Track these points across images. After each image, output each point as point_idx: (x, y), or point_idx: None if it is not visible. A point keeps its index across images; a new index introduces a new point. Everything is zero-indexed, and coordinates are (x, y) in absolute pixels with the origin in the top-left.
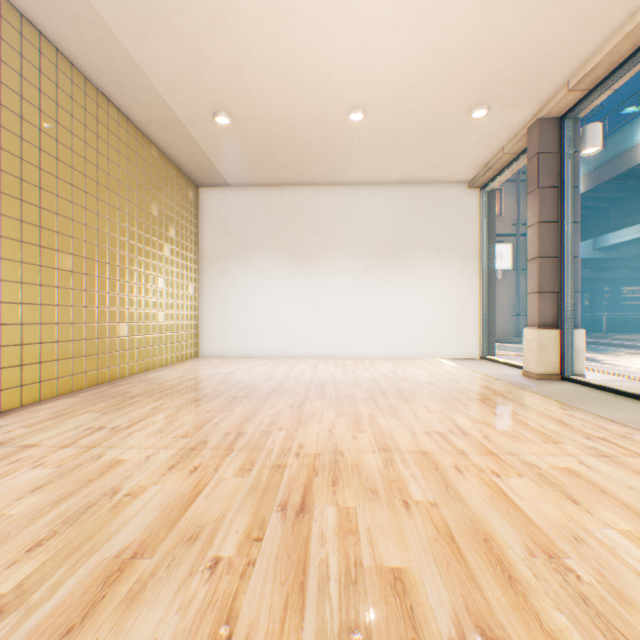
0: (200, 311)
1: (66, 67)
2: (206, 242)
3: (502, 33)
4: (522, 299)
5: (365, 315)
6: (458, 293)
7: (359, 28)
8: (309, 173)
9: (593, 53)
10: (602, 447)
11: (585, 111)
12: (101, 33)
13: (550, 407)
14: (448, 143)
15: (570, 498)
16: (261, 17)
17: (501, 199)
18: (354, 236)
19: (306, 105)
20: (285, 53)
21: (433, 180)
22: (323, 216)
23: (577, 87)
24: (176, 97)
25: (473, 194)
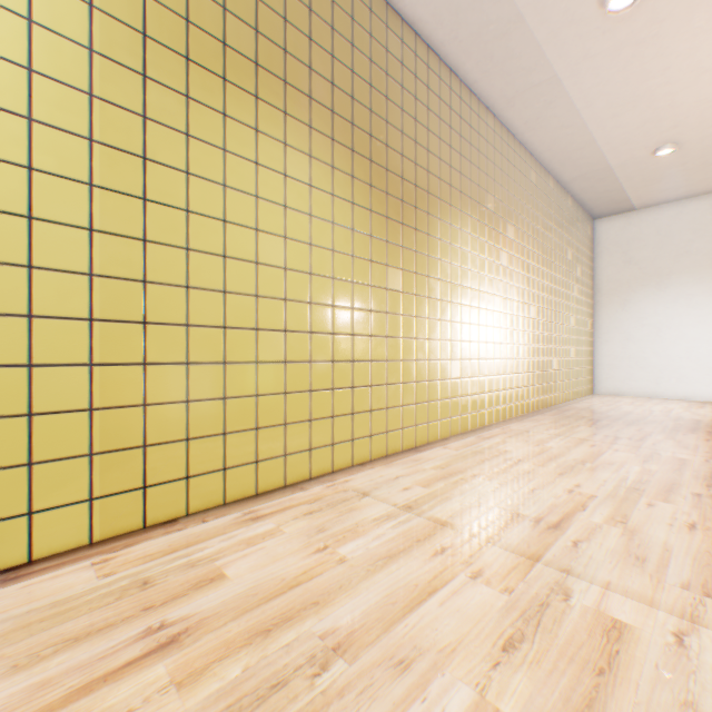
0: (593, 347)
1: (532, 165)
2: (601, 275)
3: None
4: None
5: None
6: None
7: None
8: None
9: None
10: None
11: None
12: (573, 130)
13: None
14: None
15: None
16: None
17: None
18: None
19: None
20: None
21: None
22: None
23: None
24: (616, 150)
25: None
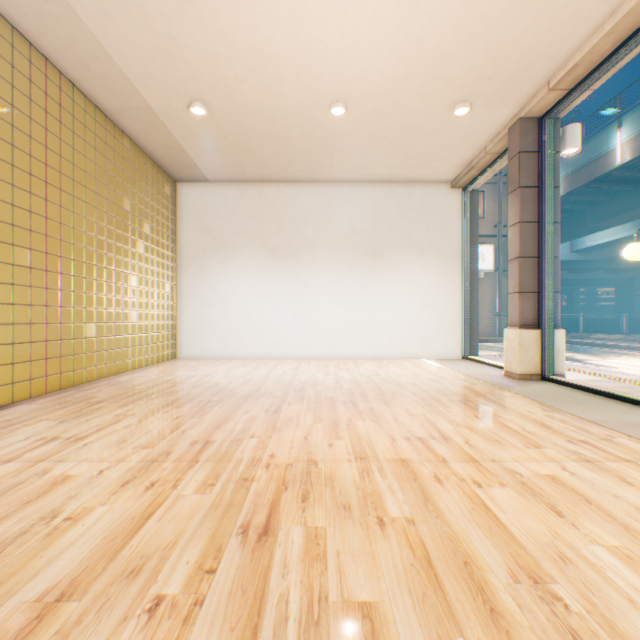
0: (178, 311)
1: (24, 47)
2: (184, 239)
3: (484, 27)
4: (503, 299)
5: (348, 315)
6: (441, 293)
7: (338, 16)
8: (291, 169)
9: (573, 52)
10: (585, 451)
11: (565, 111)
12: (61, 10)
13: (532, 409)
14: (431, 141)
15: (555, 510)
16: None
17: (483, 201)
18: (337, 235)
19: (286, 97)
20: (262, 40)
21: (416, 179)
22: (305, 214)
23: (557, 86)
24: (147, 84)
25: (456, 194)
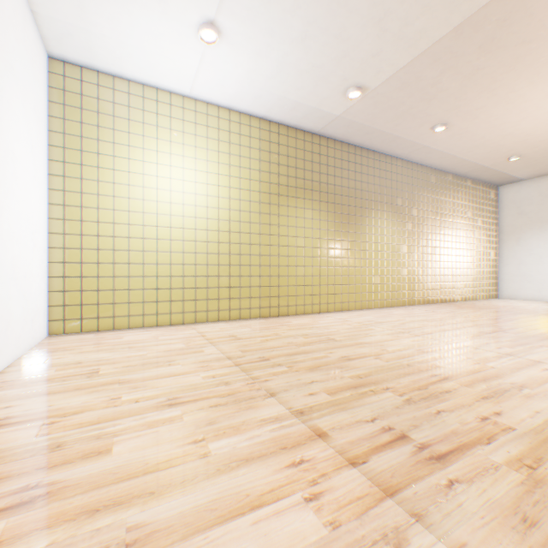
0: (498, 268)
1: (432, 172)
2: (502, 222)
3: None
4: None
5: None
6: None
7: None
8: None
9: None
10: None
11: None
12: (449, 158)
13: None
14: None
15: None
16: (533, 125)
17: None
18: None
19: None
20: None
21: None
22: None
23: None
24: (482, 161)
25: None
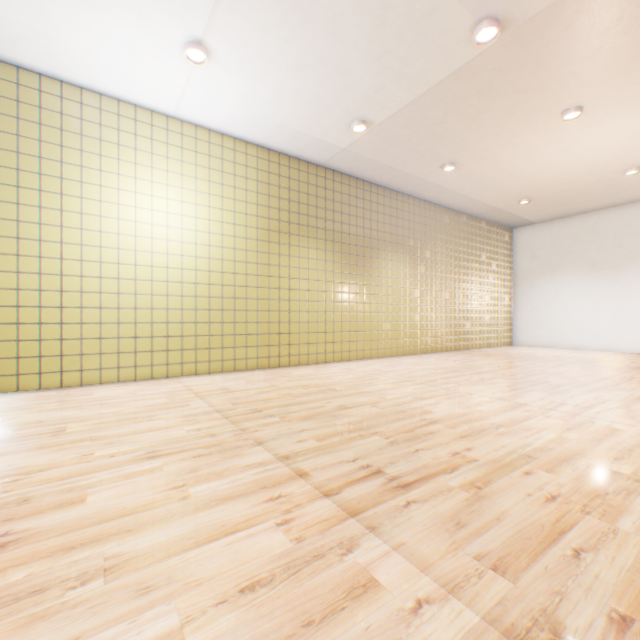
0: (512, 314)
1: (446, 212)
2: (517, 266)
3: None
4: None
5: None
6: None
7: (604, 151)
8: (606, 202)
9: None
10: None
11: None
12: (461, 198)
13: None
14: None
15: None
16: (538, 170)
17: None
18: None
19: (582, 180)
20: (557, 173)
21: None
22: (627, 230)
23: None
24: (494, 203)
25: None
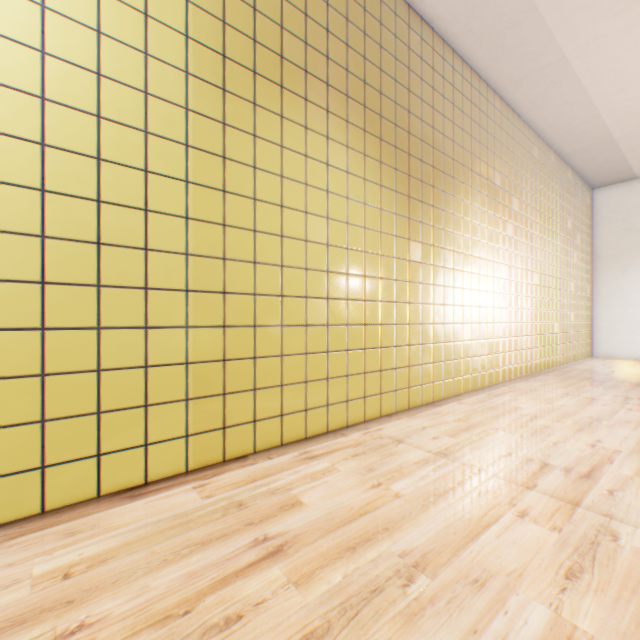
0: (592, 311)
1: (534, 141)
2: (600, 242)
3: None
4: None
5: None
6: None
7: None
8: None
9: None
10: None
11: None
12: (577, 106)
13: None
14: None
15: None
16: None
17: None
18: None
19: None
20: None
21: None
22: None
23: None
24: (621, 122)
25: None
